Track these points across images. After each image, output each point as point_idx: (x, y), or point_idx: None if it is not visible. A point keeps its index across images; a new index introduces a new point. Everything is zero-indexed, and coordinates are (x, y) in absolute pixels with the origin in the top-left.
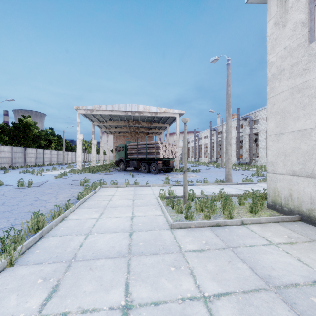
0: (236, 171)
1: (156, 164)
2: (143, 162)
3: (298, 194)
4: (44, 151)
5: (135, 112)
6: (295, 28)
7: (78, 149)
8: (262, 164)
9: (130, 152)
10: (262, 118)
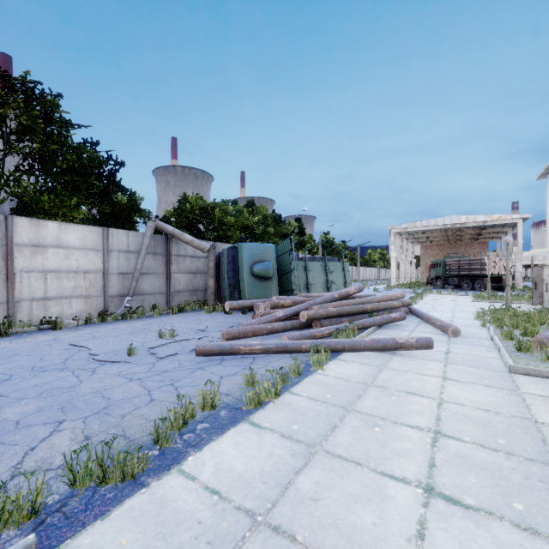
0: None
1: (482, 281)
2: (465, 279)
3: None
4: None
5: (455, 224)
6: None
7: (392, 266)
8: None
9: (449, 268)
10: None
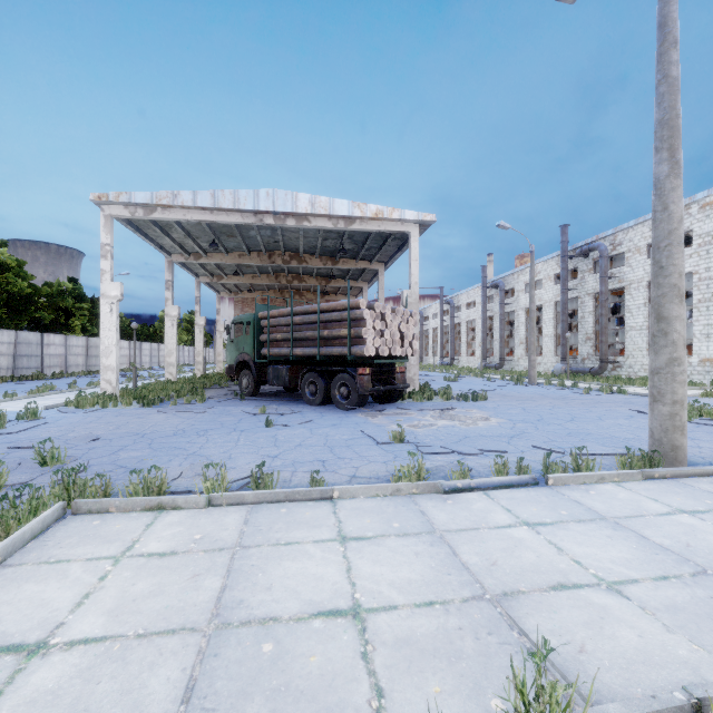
0: (588, 394)
1: (352, 378)
2: (309, 370)
3: None
4: (44, 339)
5: (284, 216)
6: None
7: (106, 328)
8: (638, 372)
9: (267, 338)
10: (638, 248)
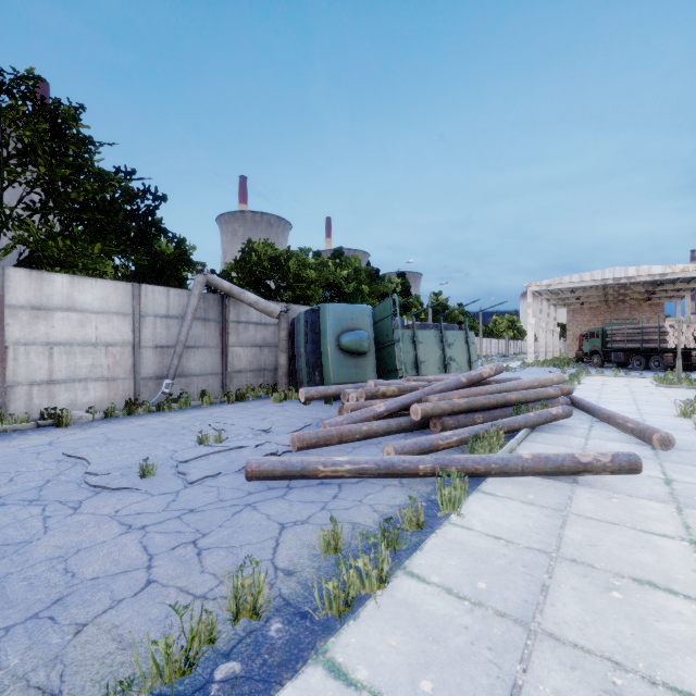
0: None
1: (661, 357)
2: (636, 355)
3: None
4: None
5: (619, 278)
6: None
7: (529, 337)
8: None
9: (611, 339)
10: None
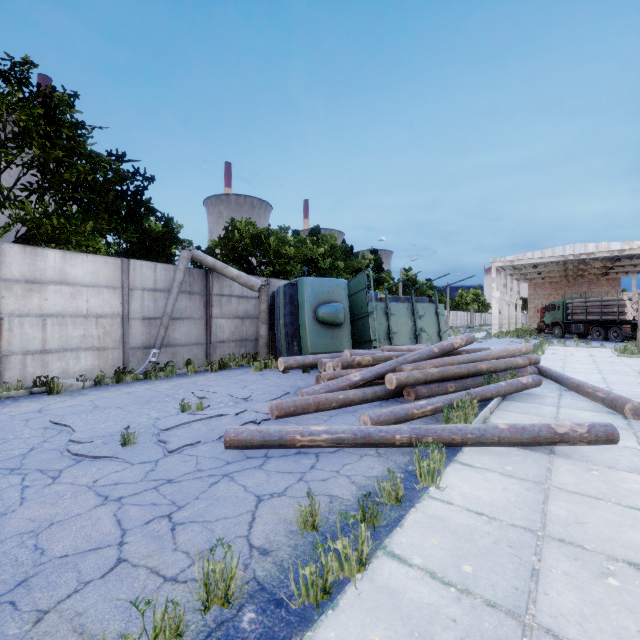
0: None
1: (619, 329)
2: (595, 326)
3: None
4: None
5: (579, 254)
6: None
7: (494, 309)
8: None
9: (571, 312)
10: None
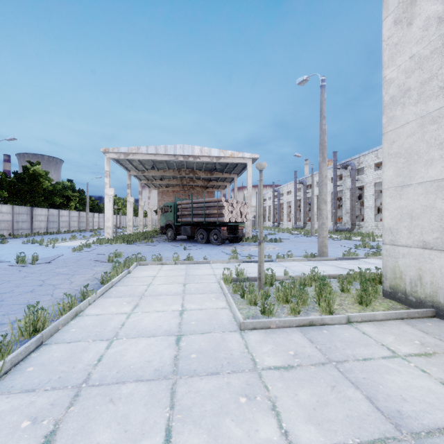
0: (333, 240)
1: (219, 231)
2: (200, 228)
3: (432, 276)
4: (60, 213)
5: (188, 156)
6: (426, 26)
7: (107, 209)
8: (369, 230)
9: (181, 213)
10: (369, 165)
